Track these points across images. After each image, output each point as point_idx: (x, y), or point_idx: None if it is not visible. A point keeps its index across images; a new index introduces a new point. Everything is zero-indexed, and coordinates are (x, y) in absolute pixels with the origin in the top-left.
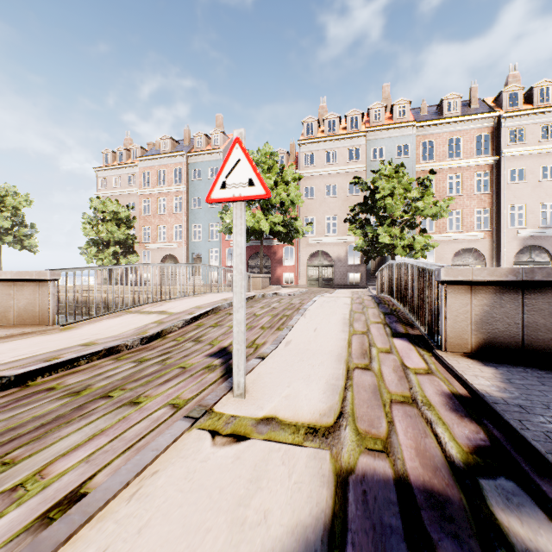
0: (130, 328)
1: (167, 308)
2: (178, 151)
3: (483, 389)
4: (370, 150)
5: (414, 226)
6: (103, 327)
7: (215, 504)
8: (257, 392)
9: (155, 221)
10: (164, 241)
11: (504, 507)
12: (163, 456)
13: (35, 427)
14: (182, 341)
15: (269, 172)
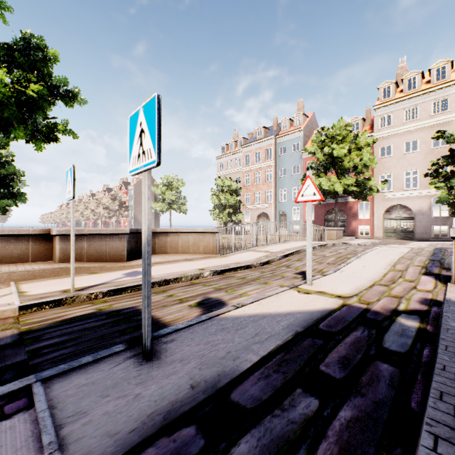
0: (252, 258)
1: (268, 249)
2: (269, 136)
3: (449, 297)
4: None
5: None
6: (239, 257)
7: (299, 301)
8: (318, 285)
9: (253, 189)
10: (259, 203)
11: (403, 318)
12: (282, 293)
13: (236, 284)
14: (279, 266)
15: (343, 141)
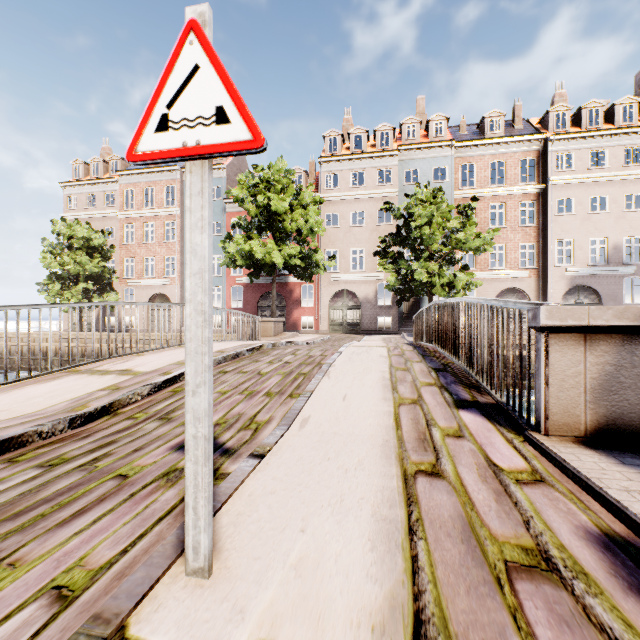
0: (63, 399)
1: (135, 365)
2: (171, 165)
3: None
4: (403, 172)
5: (454, 261)
6: (20, 398)
7: None
8: (240, 551)
9: (141, 251)
10: (152, 277)
11: None
12: None
13: None
14: (142, 419)
15: (283, 193)
